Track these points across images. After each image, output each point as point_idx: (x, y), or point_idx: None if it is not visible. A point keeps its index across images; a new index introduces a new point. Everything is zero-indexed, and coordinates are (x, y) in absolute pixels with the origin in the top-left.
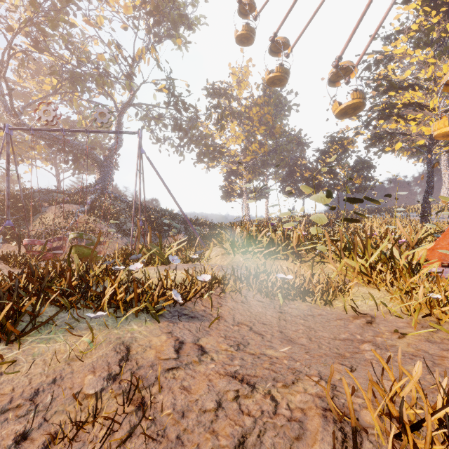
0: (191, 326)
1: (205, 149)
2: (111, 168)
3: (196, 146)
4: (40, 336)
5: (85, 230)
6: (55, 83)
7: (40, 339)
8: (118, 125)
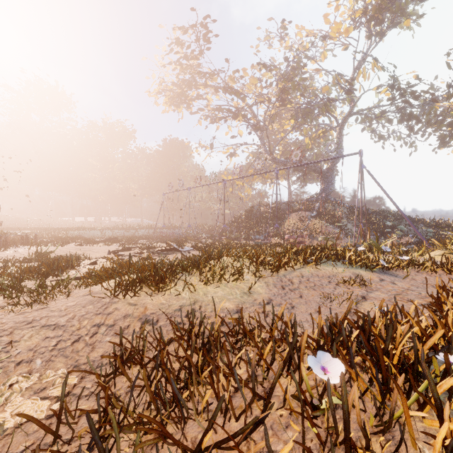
0: (391, 278)
1: (451, 129)
2: (332, 177)
3: (434, 131)
4: (324, 265)
5: (315, 231)
6: (292, 122)
7: (325, 266)
8: (338, 138)
